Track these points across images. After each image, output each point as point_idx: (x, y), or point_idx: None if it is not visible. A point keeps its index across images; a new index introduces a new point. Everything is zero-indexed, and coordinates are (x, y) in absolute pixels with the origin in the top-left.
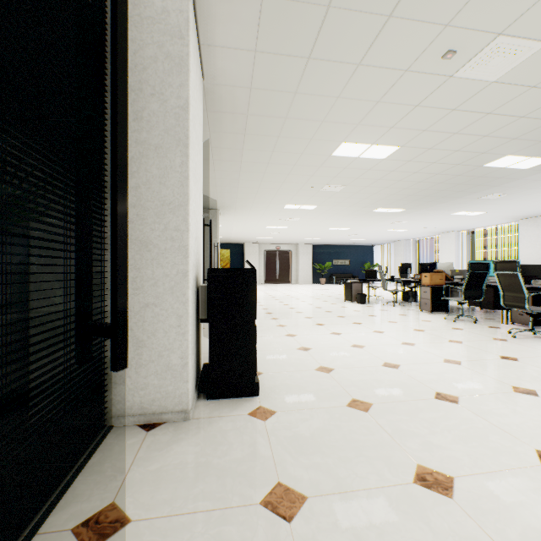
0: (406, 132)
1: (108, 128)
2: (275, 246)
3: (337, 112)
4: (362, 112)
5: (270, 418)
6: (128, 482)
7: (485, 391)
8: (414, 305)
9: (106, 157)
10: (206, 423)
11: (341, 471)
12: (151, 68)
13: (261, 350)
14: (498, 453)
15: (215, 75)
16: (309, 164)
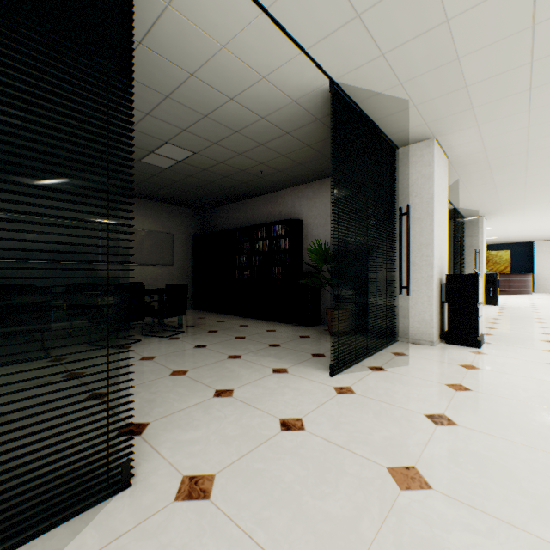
0: None
1: (396, 215)
2: None
3: None
4: None
5: (480, 354)
6: (406, 351)
7: None
8: None
9: (395, 227)
10: (442, 348)
11: (508, 370)
12: (415, 184)
13: (501, 335)
14: None
15: (455, 155)
16: None
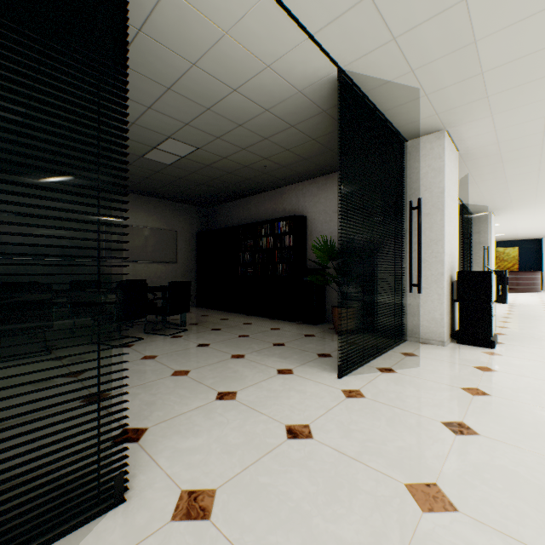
0: None
1: (404, 210)
2: None
3: None
4: None
5: (495, 355)
6: (416, 351)
7: None
8: None
9: (403, 223)
10: (453, 349)
11: (526, 373)
12: (424, 178)
13: (514, 335)
14: None
15: (466, 148)
16: None
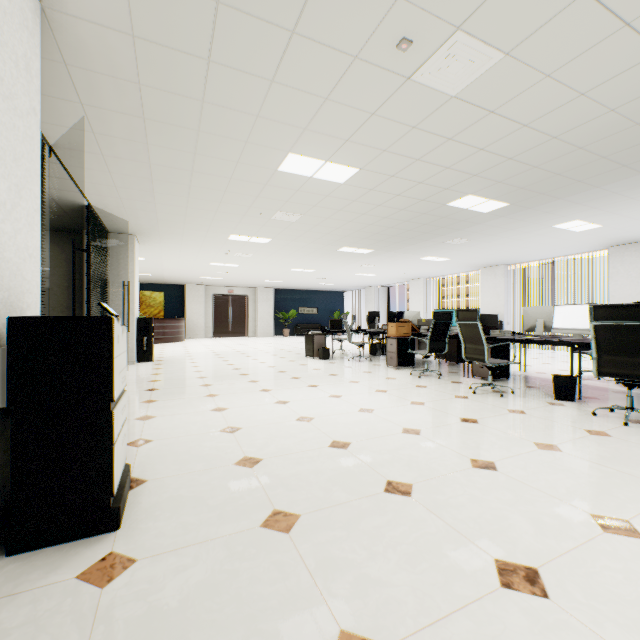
0: (364, 149)
1: None
2: (227, 289)
3: (275, 106)
4: (308, 110)
5: (117, 577)
6: None
7: (443, 471)
8: (382, 359)
9: None
10: None
11: None
12: None
13: (164, 438)
14: (451, 577)
15: None
16: (251, 179)
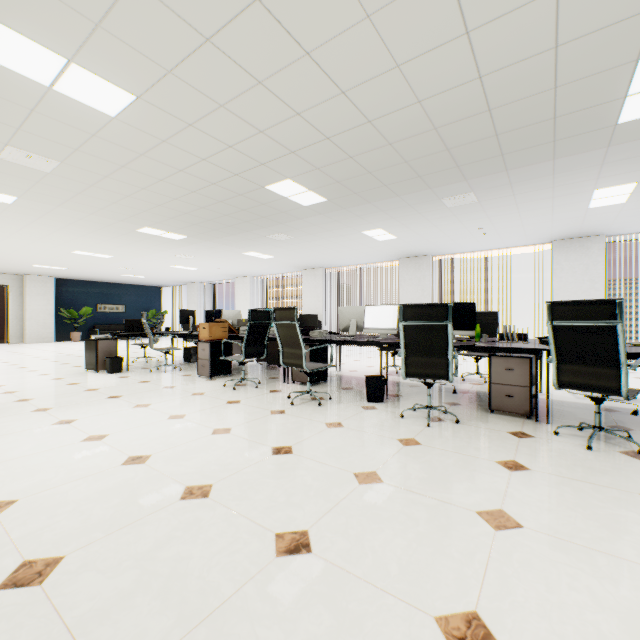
0: (135, 58)
1: None
2: None
3: None
4: None
5: None
6: None
7: (227, 588)
8: (196, 367)
9: None
10: None
11: None
12: None
13: None
14: None
15: None
16: None
